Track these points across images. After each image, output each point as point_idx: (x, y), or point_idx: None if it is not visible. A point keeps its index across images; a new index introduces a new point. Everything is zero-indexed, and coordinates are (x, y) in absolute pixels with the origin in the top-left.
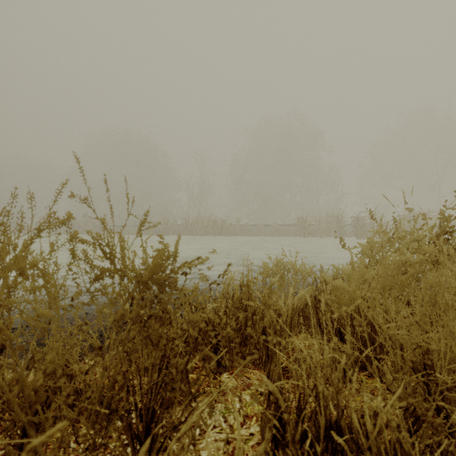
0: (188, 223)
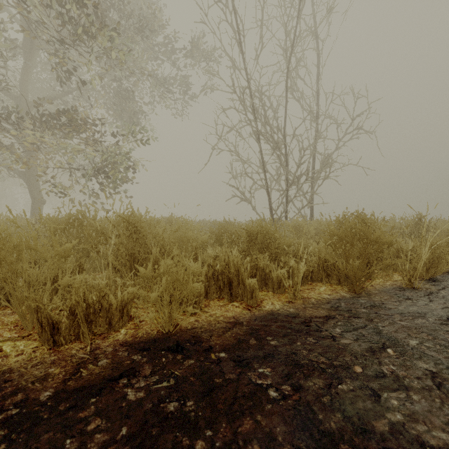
0: None
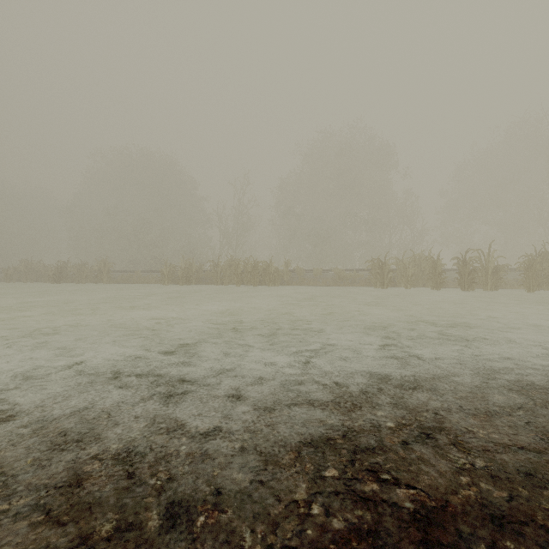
0: (217, 267)
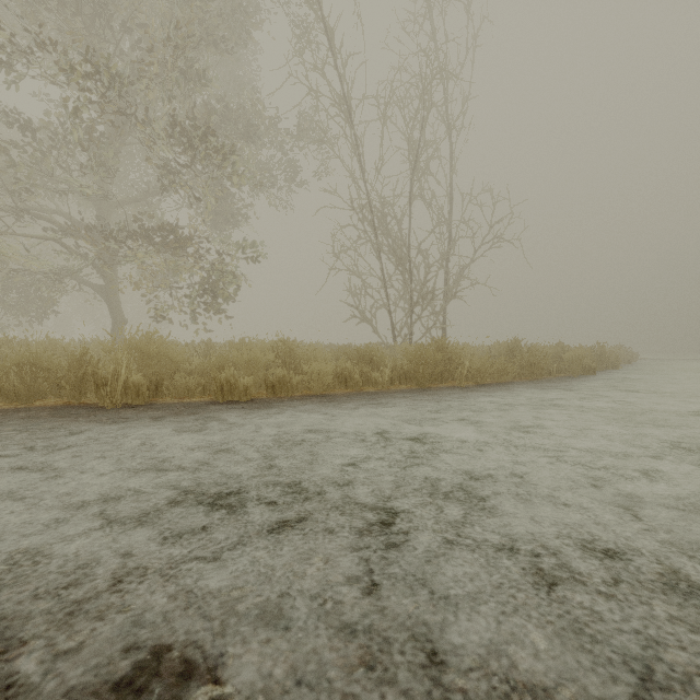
0: None
